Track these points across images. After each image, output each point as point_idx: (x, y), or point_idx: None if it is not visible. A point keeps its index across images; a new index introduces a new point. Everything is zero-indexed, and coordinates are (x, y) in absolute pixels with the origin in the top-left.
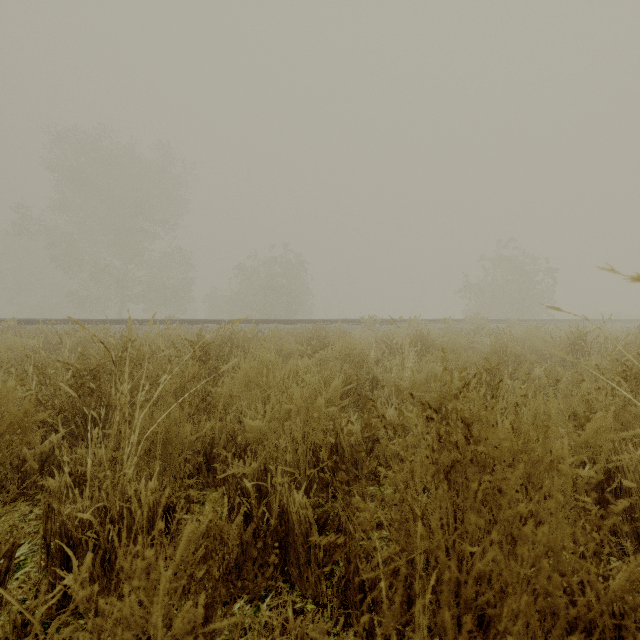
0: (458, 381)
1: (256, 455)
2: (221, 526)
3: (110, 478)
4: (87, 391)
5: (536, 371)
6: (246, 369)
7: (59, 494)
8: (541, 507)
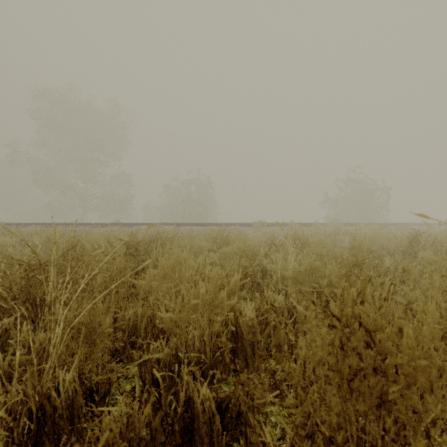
0: (333, 274)
1: (170, 337)
2: (119, 443)
3: (29, 372)
4: (37, 282)
5: (387, 263)
6: (163, 265)
7: (3, 372)
8: (433, 406)
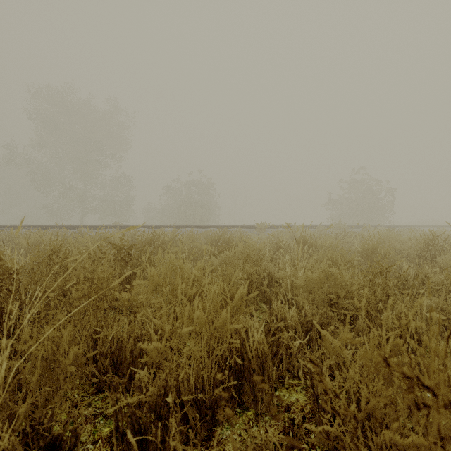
0: (356, 284)
1: (160, 365)
2: None
3: None
4: (5, 293)
5: (406, 269)
6: (152, 275)
7: None
8: None
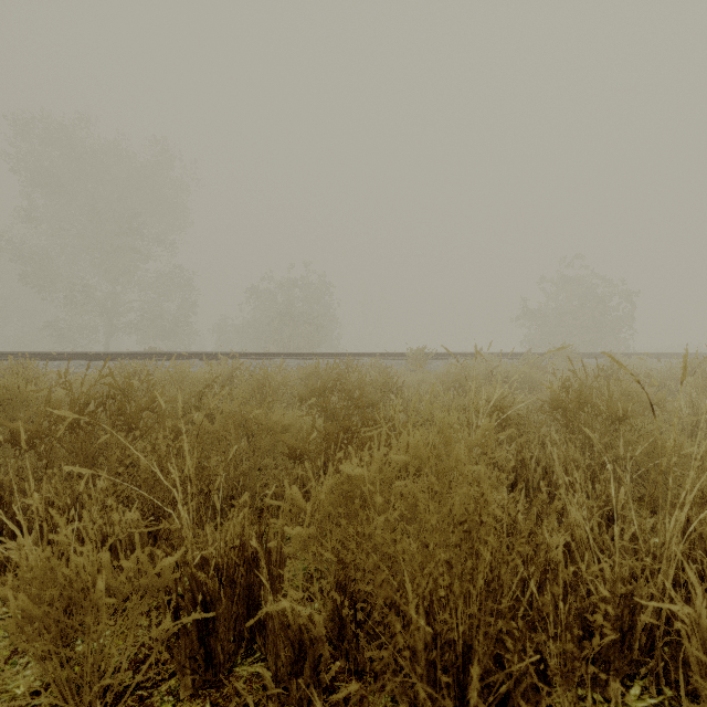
0: None
1: None
2: None
3: None
4: None
5: None
6: None
7: None
8: None
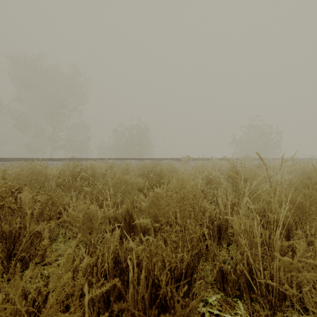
0: None
1: None
2: None
3: None
4: None
5: None
6: None
7: None
8: None
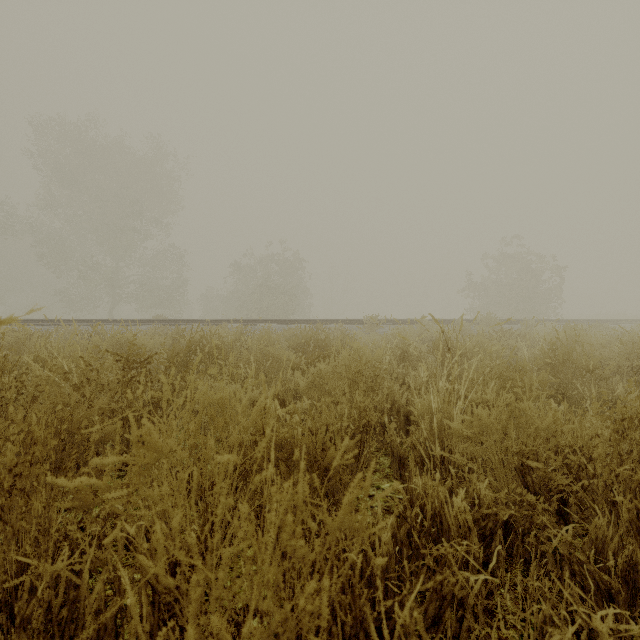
0: (599, 446)
1: None
2: None
3: None
4: None
5: (634, 395)
6: (146, 436)
7: None
8: None
